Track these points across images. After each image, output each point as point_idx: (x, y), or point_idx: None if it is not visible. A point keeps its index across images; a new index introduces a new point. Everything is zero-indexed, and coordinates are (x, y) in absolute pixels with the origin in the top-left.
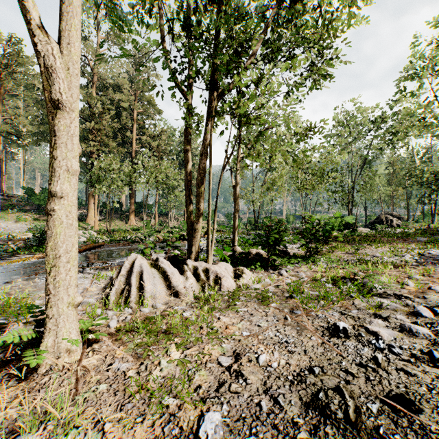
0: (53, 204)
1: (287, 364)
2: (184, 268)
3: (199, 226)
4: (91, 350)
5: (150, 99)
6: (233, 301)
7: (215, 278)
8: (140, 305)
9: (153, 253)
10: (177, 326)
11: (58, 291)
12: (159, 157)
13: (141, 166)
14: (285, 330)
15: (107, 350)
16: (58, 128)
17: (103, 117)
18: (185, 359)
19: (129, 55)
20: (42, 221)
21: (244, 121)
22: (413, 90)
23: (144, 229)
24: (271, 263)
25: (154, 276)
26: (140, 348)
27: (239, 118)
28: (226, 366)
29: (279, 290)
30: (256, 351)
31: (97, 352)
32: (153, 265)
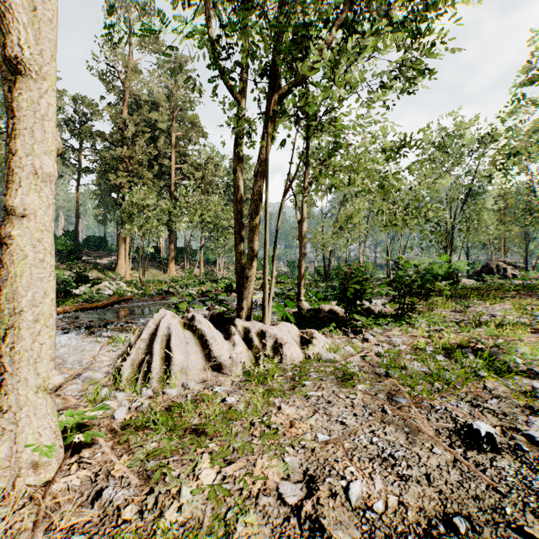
0: (10, 226)
1: (400, 505)
2: (231, 330)
3: (253, 273)
4: (76, 461)
5: (194, 119)
6: (300, 380)
7: (273, 345)
8: (166, 384)
9: (193, 310)
10: (215, 420)
11: (19, 367)
12: (205, 191)
13: (182, 201)
14: (386, 432)
15: (102, 460)
16: (20, 105)
17: (136, 142)
18: (222, 487)
19: (154, 30)
20: (62, 270)
21: (314, 125)
22: (536, 97)
23: (185, 280)
24: (350, 324)
25: (188, 341)
26: (154, 459)
27: (308, 120)
28: (293, 505)
29: (366, 363)
30: (342, 474)
31: (84, 466)
32: (188, 326)
